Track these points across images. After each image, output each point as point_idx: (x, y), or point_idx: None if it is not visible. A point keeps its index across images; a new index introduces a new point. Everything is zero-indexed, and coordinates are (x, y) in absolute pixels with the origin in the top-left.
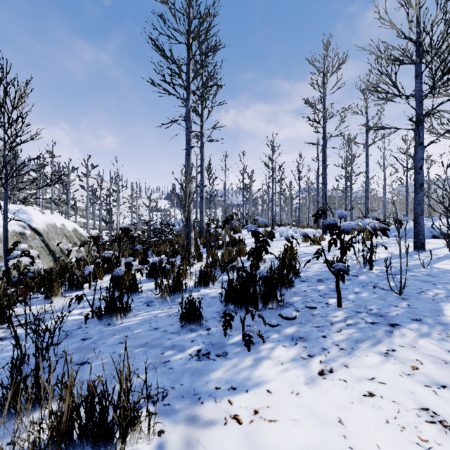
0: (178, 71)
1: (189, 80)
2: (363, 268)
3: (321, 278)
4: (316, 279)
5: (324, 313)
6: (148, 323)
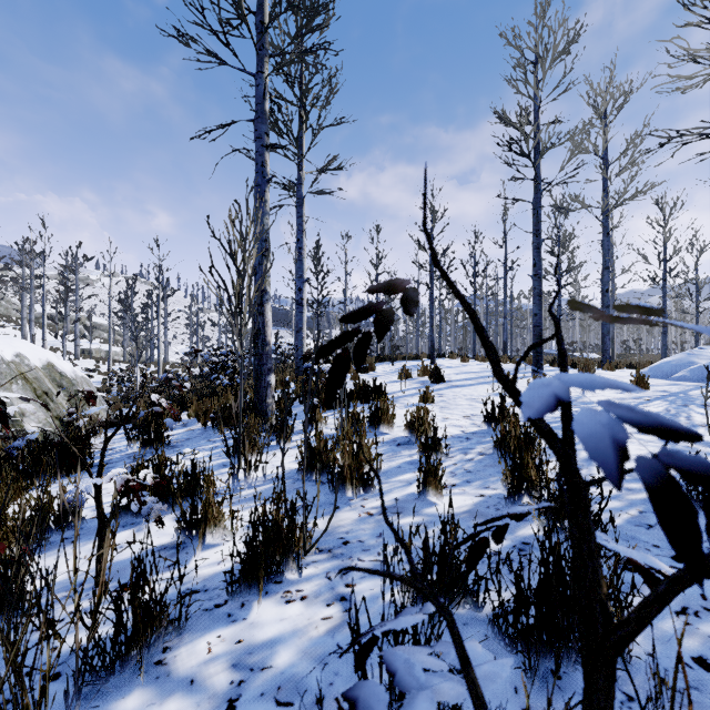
0: None
1: (263, 29)
2: None
3: None
4: (665, 553)
5: None
6: None
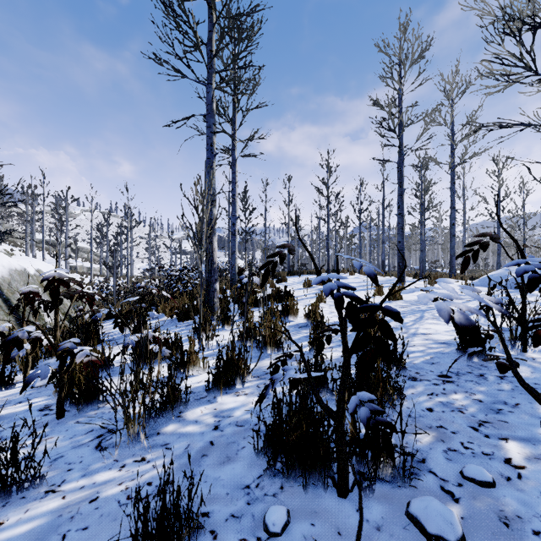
0: (194, 36)
1: (211, 55)
2: (511, 350)
3: (445, 372)
4: (435, 374)
5: (531, 512)
6: (57, 538)
